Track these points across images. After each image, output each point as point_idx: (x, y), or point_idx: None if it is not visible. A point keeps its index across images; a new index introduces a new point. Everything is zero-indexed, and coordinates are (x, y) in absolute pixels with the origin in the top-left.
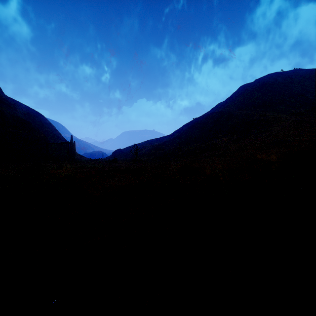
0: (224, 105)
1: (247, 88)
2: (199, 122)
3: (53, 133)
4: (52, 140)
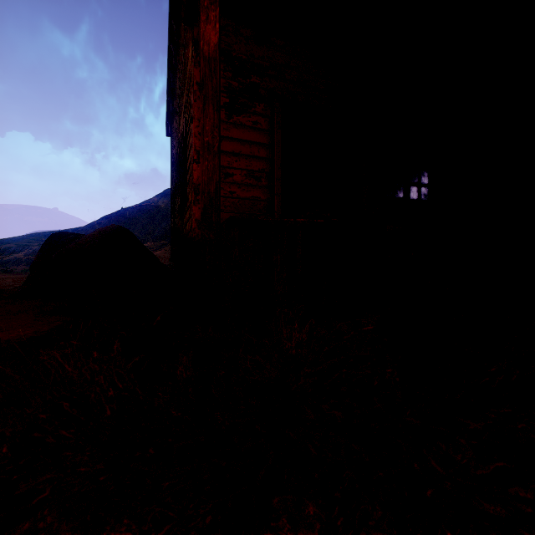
0: None
1: None
2: (128, 215)
3: None
4: None
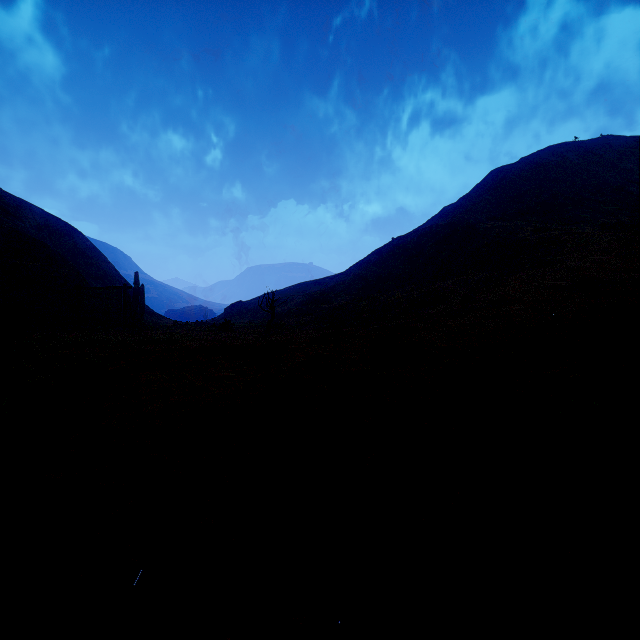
0: (457, 211)
1: (505, 175)
2: (405, 245)
3: (100, 268)
4: (98, 283)
